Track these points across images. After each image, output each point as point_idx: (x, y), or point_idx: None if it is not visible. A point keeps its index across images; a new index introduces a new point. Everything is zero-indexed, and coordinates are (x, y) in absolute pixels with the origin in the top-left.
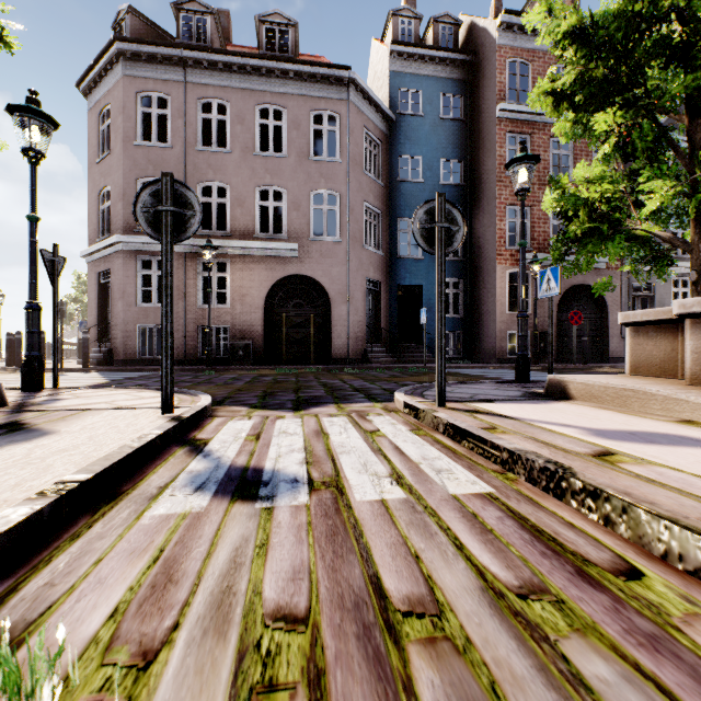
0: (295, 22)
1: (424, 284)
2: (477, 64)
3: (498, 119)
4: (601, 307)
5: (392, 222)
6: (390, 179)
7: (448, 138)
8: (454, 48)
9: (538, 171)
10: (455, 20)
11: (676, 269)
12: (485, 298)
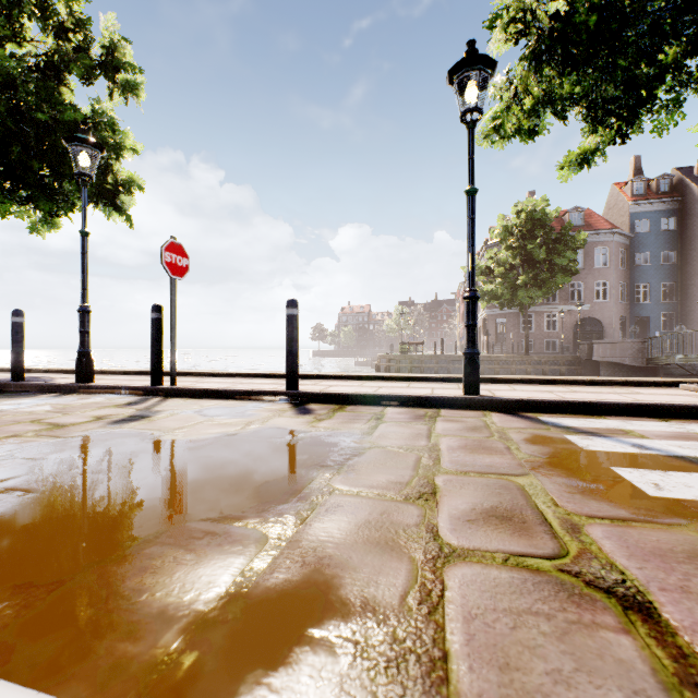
0: (584, 209)
1: (650, 315)
2: (684, 202)
3: None
4: None
5: (631, 286)
6: (630, 265)
7: (665, 240)
8: (669, 197)
9: None
10: (669, 176)
11: None
12: (690, 322)
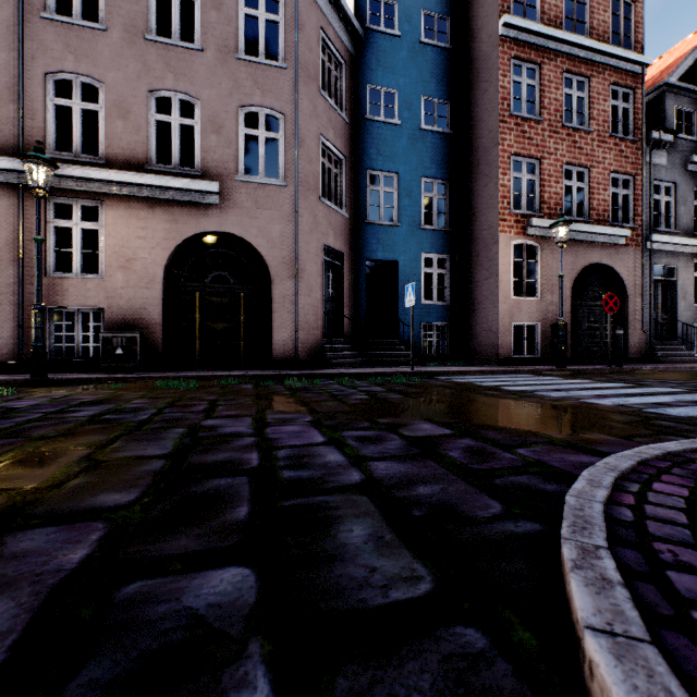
0: None
1: (401, 259)
2: None
3: (501, 39)
4: (619, 293)
5: (359, 175)
6: (356, 115)
7: (431, 70)
8: None
9: (549, 113)
10: None
11: None
12: (481, 279)
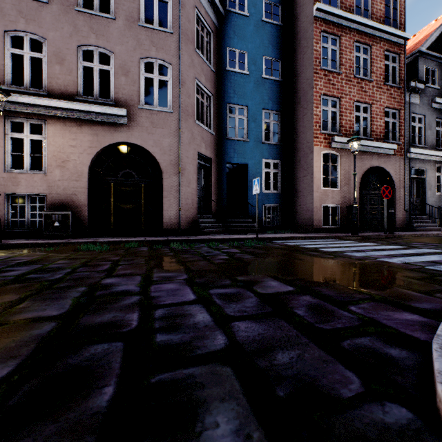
0: None
1: (249, 163)
2: None
3: (315, 18)
4: (389, 186)
5: (222, 107)
6: (220, 67)
7: (269, 39)
8: None
9: (345, 68)
10: None
11: (439, 158)
12: (302, 176)
